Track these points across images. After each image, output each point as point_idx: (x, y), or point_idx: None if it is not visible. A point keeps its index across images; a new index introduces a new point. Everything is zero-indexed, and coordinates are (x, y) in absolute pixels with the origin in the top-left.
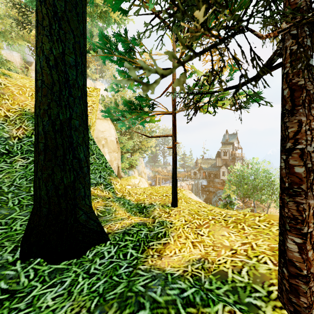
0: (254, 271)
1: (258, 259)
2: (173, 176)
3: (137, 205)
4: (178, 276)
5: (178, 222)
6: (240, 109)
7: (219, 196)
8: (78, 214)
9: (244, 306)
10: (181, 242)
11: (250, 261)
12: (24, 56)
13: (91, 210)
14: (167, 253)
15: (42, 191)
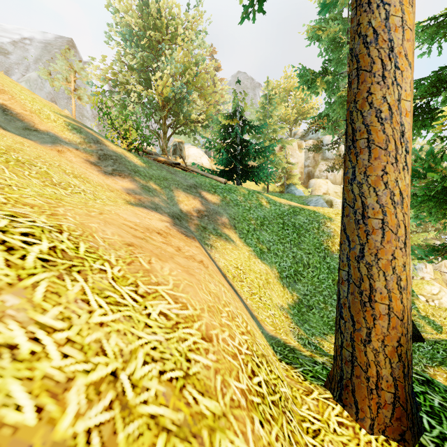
0: None
1: None
2: None
3: (442, 327)
4: None
5: None
6: None
7: None
8: None
9: None
10: None
11: None
12: None
13: (413, 323)
14: None
15: None
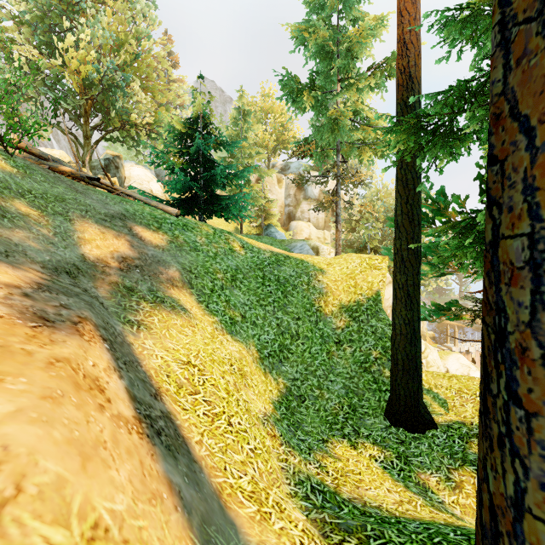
0: None
1: None
2: None
3: (446, 401)
4: None
5: None
6: None
7: None
8: (420, 408)
9: None
10: None
11: None
12: None
13: (425, 406)
14: None
15: (401, 391)
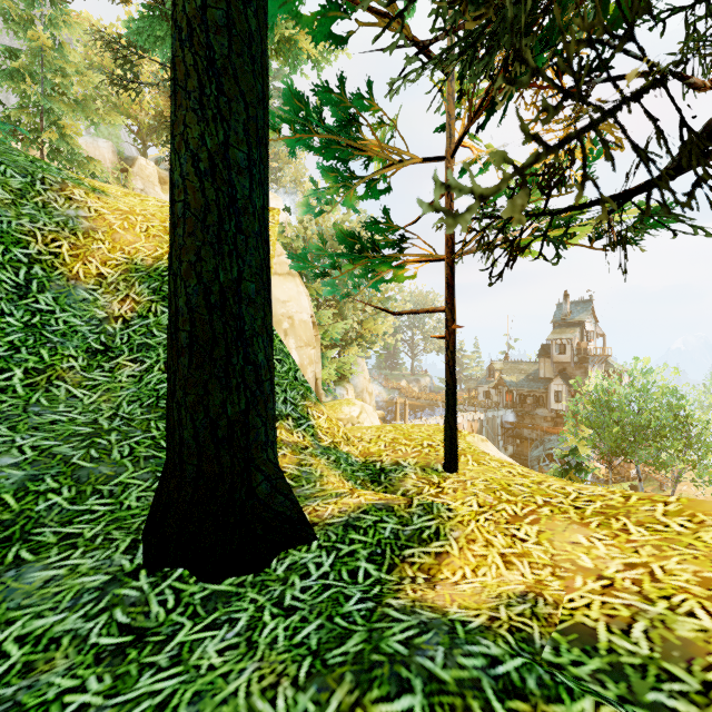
0: (663, 631)
1: (671, 604)
2: (449, 403)
3: (365, 466)
4: (479, 628)
5: (462, 507)
6: (623, 247)
7: (546, 450)
8: (254, 481)
9: (645, 710)
10: (477, 552)
11: (652, 608)
12: (119, 146)
13: (279, 472)
14: (446, 575)
15: (185, 430)
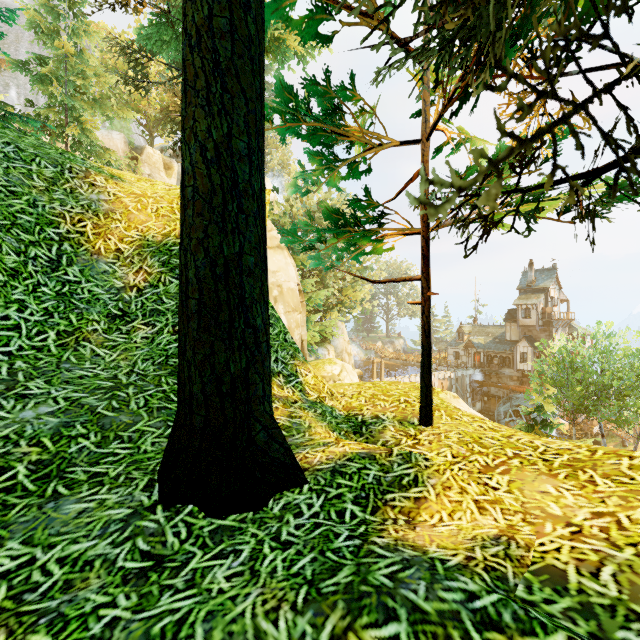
0: (631, 575)
1: (638, 551)
2: (424, 363)
3: (348, 419)
4: (457, 566)
5: (437, 457)
6: (591, 221)
7: (512, 407)
8: (253, 430)
9: None
10: (452, 498)
11: (620, 554)
12: (129, 137)
13: (275, 423)
14: (424, 518)
15: (194, 384)
